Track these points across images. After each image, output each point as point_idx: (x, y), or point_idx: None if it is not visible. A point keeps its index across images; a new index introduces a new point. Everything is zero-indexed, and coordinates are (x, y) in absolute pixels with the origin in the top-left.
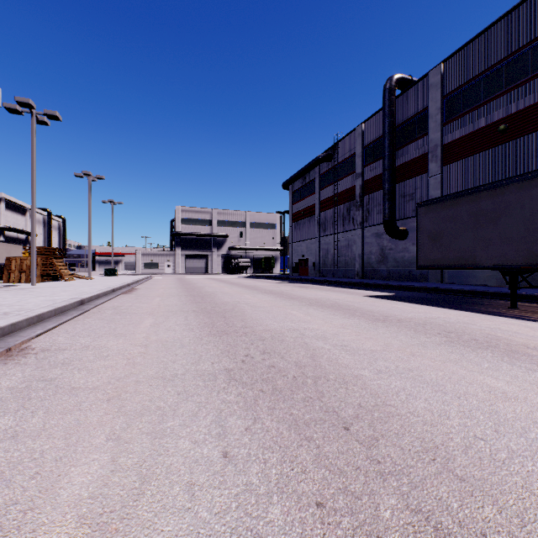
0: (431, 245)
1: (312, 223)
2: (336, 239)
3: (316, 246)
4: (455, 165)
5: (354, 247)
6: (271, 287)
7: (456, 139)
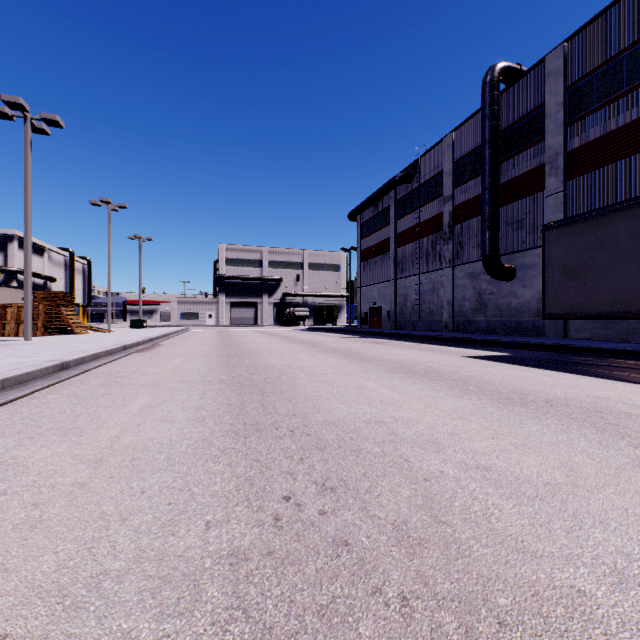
0: (567, 285)
1: (386, 262)
2: (417, 282)
3: (391, 291)
4: (584, 178)
5: (441, 291)
6: (335, 342)
7: (585, 144)
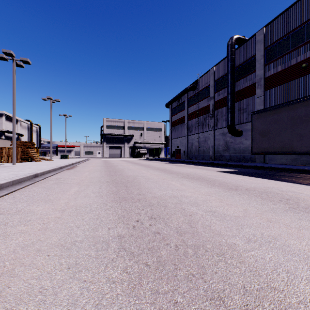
0: (261, 139)
1: (183, 127)
2: (198, 137)
3: (185, 141)
4: (272, 90)
5: (208, 141)
6: (159, 165)
7: (273, 74)
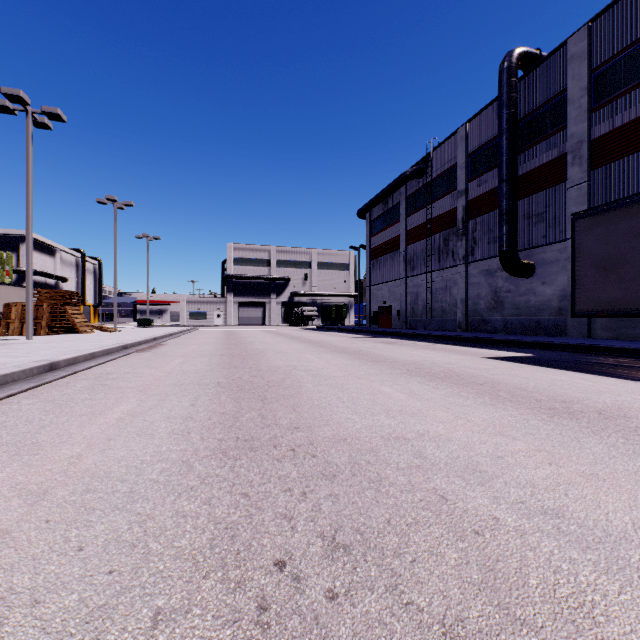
0: (601, 279)
1: (396, 259)
2: (429, 280)
3: (402, 290)
4: (611, 167)
5: (454, 290)
6: (344, 342)
7: (612, 130)
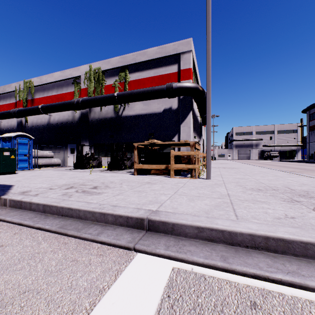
0: None
1: None
2: None
3: None
4: None
5: None
6: (295, 164)
7: None
